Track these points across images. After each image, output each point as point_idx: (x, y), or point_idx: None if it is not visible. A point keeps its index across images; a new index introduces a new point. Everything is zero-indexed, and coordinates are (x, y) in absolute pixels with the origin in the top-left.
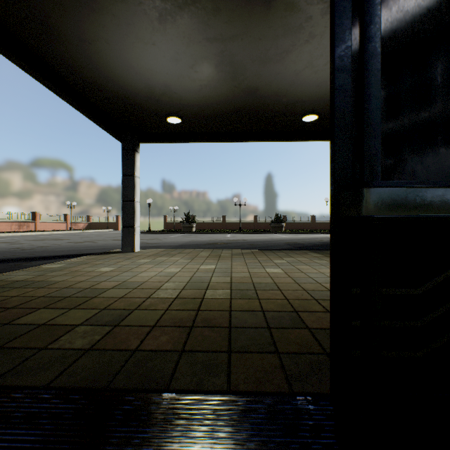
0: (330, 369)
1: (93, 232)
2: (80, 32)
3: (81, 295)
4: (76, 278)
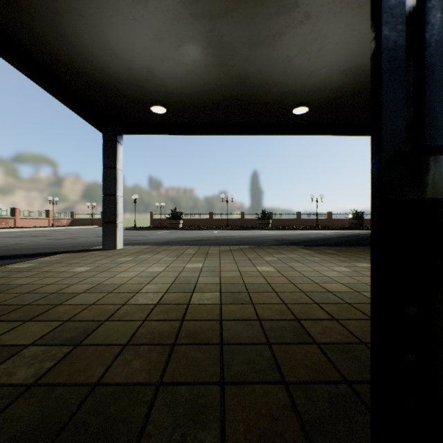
0: (371, 424)
1: (77, 228)
2: (49, 1)
3: (44, 302)
4: (43, 280)
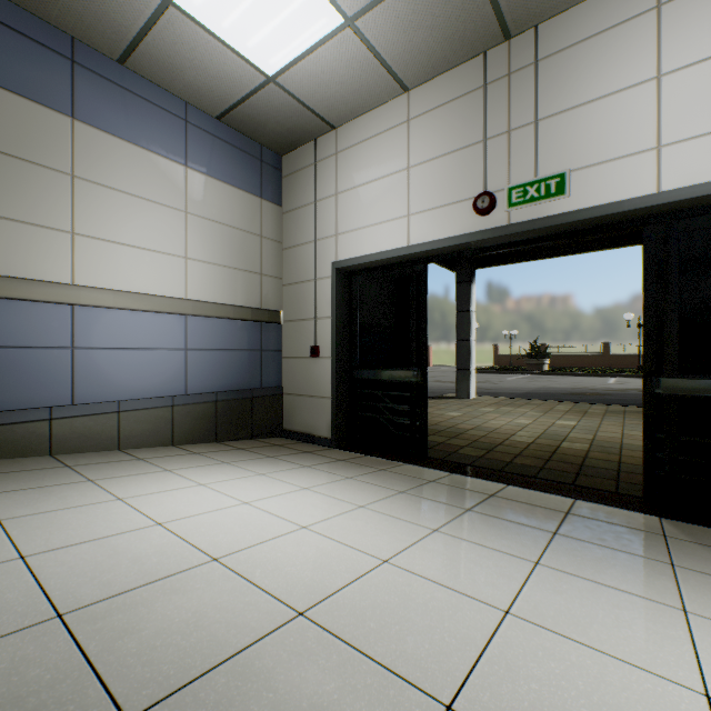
0: (642, 481)
1: None
2: None
3: (451, 431)
4: (435, 419)
